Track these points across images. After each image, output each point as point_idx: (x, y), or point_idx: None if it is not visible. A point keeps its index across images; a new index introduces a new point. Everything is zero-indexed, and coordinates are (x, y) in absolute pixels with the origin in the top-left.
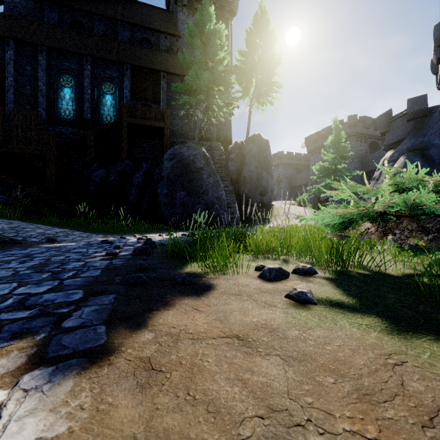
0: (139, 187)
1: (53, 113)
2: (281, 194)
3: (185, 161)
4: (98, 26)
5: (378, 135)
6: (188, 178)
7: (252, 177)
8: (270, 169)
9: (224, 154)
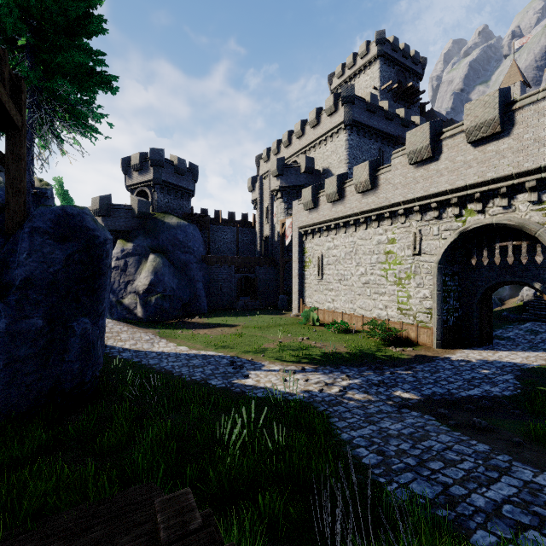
0: None
1: None
2: None
3: (97, 249)
4: None
5: None
6: (92, 286)
7: None
8: None
9: None
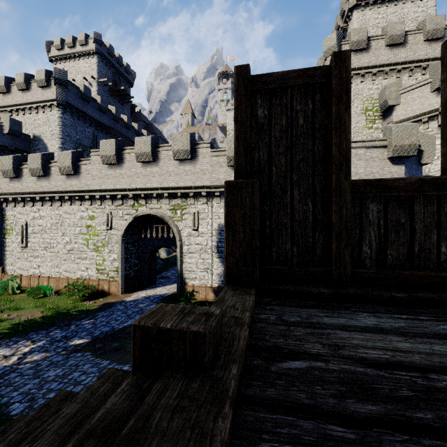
0: None
1: None
2: None
3: None
4: None
5: None
6: None
7: None
8: None
9: None
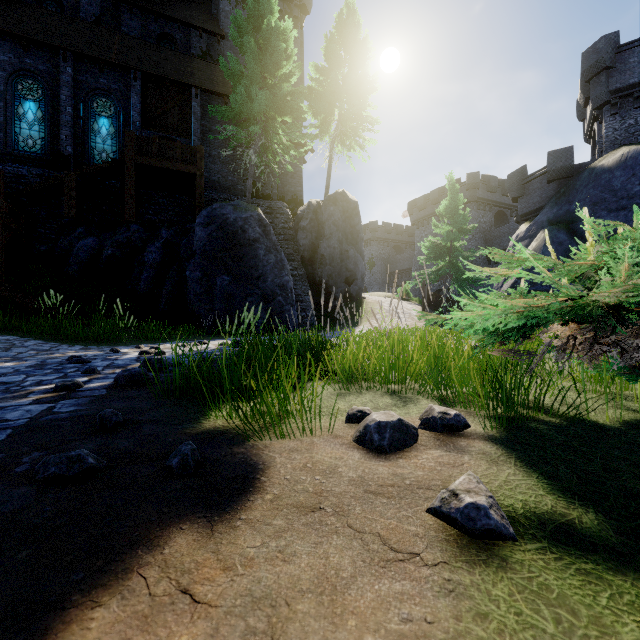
0: (156, 267)
1: (4, 141)
2: (375, 283)
3: (230, 227)
4: (87, 6)
5: (506, 203)
6: (235, 255)
7: (334, 255)
8: (360, 245)
9: (291, 220)
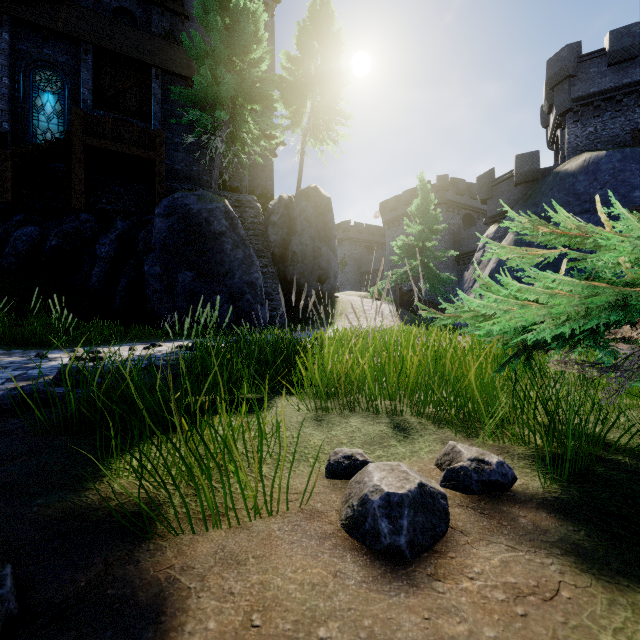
0: (110, 262)
1: None
2: (347, 283)
3: (193, 219)
4: None
5: (474, 206)
6: (199, 249)
7: (306, 252)
8: (333, 242)
9: (262, 215)
